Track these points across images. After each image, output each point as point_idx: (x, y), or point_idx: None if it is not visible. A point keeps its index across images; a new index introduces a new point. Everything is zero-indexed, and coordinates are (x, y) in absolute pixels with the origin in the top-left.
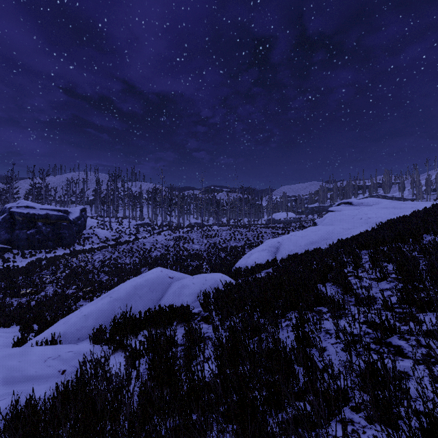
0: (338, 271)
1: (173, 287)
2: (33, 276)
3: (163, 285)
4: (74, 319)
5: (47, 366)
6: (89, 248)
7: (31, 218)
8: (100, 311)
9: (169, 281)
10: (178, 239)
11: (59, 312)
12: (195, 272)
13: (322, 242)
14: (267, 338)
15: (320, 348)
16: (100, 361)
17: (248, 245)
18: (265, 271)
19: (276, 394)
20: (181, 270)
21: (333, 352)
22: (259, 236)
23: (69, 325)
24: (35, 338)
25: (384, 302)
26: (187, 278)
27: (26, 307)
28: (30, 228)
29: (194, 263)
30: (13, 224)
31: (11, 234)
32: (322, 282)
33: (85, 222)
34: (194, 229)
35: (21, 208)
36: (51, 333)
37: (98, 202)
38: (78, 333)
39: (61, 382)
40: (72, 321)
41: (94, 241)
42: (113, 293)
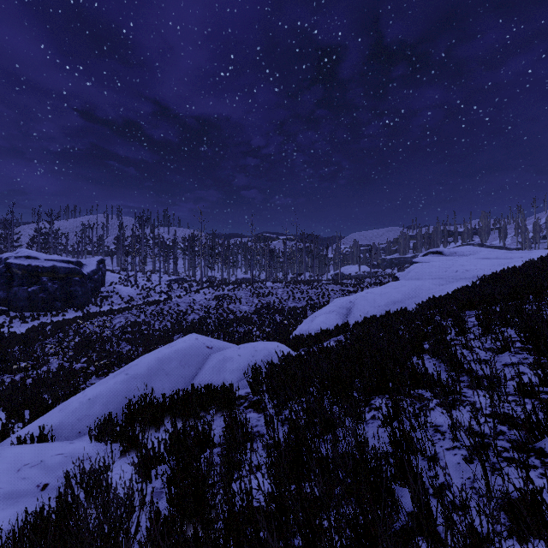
0: (438, 338)
1: (212, 360)
2: (33, 345)
3: (199, 358)
4: (75, 405)
5: (20, 478)
6: (108, 310)
7: (34, 272)
8: (112, 393)
9: (206, 352)
10: (221, 299)
11: (60, 394)
12: (243, 340)
13: (407, 301)
14: (345, 437)
15: (432, 457)
16: (93, 473)
17: (311, 306)
18: (335, 339)
19: (371, 544)
20: (225, 338)
21: (451, 463)
22: (325, 294)
23: (67, 413)
24: (20, 431)
25: (520, 384)
26: (231, 349)
27: (20, 386)
28: (32, 285)
29: (241, 328)
30: (10, 279)
31: (7, 292)
32: (417, 353)
33: (104, 276)
34: (242, 286)
35: (21, 258)
36: (39, 425)
37: (120, 252)
38: (79, 424)
39: (27, 511)
40: (71, 407)
41: (114, 301)
42: (131, 368)
